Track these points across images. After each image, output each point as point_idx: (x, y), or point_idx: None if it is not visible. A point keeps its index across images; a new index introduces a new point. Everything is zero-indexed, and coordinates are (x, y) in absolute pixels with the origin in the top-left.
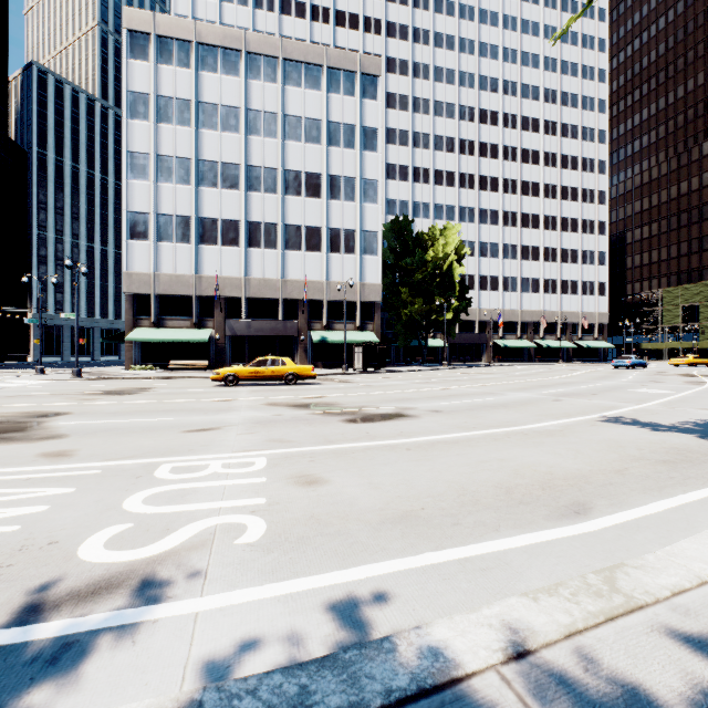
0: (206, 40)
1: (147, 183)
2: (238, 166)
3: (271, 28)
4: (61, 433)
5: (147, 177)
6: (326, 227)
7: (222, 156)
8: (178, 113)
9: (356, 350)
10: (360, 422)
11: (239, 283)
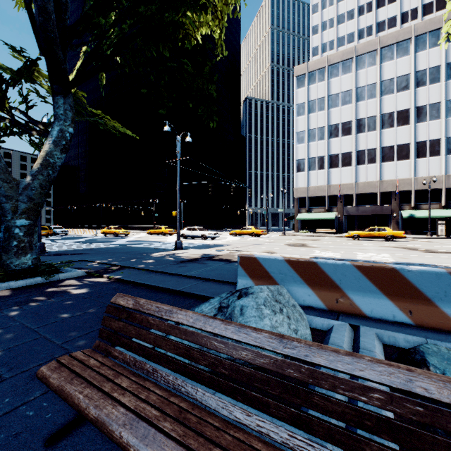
0: (332, 62)
1: (304, 144)
2: (350, 122)
3: (369, 22)
4: (317, 247)
5: (304, 142)
6: (414, 142)
7: (341, 119)
8: (318, 106)
9: (439, 222)
10: (429, 252)
11: (351, 186)
